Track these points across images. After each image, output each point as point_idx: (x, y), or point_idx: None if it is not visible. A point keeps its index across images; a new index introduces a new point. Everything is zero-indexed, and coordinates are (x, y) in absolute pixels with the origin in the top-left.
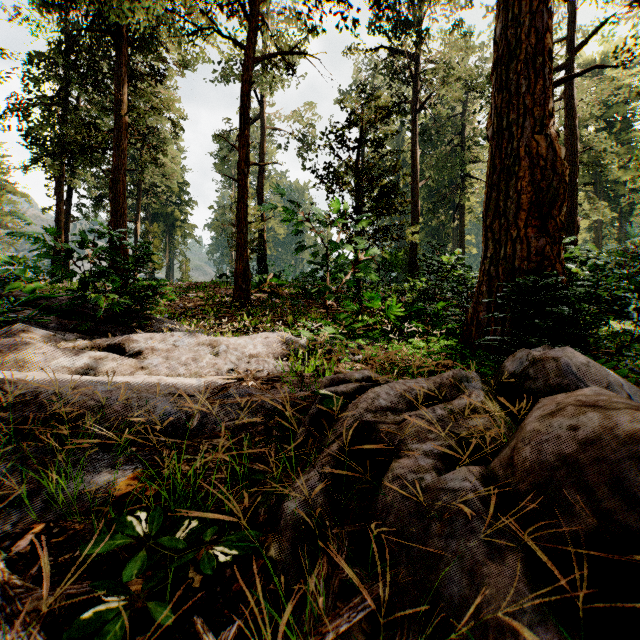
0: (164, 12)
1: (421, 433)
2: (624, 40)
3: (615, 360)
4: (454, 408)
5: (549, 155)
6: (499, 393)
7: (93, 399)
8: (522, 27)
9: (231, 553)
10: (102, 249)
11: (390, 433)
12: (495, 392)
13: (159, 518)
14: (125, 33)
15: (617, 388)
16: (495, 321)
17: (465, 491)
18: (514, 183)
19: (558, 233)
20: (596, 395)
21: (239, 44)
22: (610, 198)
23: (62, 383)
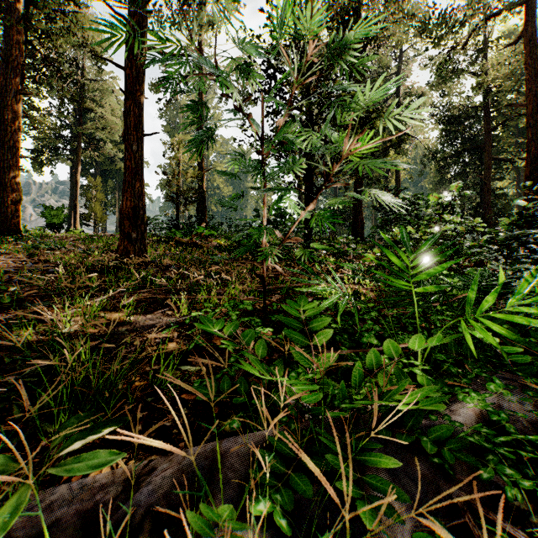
0: None
1: None
2: None
3: None
4: None
5: None
6: None
7: None
8: None
9: None
10: None
11: None
12: None
13: None
14: None
15: None
16: None
17: None
18: None
19: None
20: None
21: None
22: None
23: None
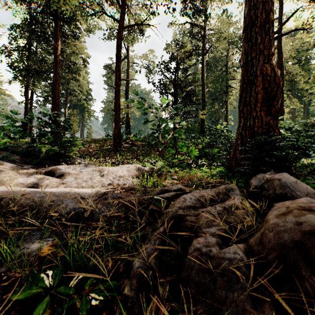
0: (78, 4)
1: (209, 222)
2: (307, 19)
3: (307, 179)
4: (226, 206)
5: (272, 74)
6: (248, 197)
7: (33, 201)
8: (258, 9)
9: (99, 298)
10: (43, 122)
11: (192, 222)
12: (246, 196)
13: (60, 274)
14: (59, 14)
15: (312, 195)
16: (244, 158)
17: (236, 260)
18: (254, 88)
19: (276, 114)
20: (309, 203)
21: (116, 19)
22: (299, 97)
23: (17, 192)
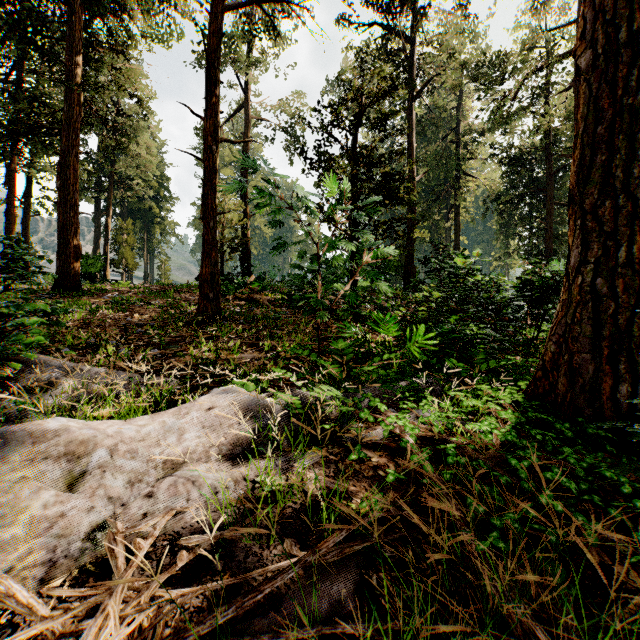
0: None
1: None
2: None
3: None
4: None
5: None
6: None
7: None
8: None
9: None
10: None
11: None
12: None
13: None
14: None
15: None
16: (613, 373)
17: None
18: None
19: None
20: None
21: None
22: None
23: None
